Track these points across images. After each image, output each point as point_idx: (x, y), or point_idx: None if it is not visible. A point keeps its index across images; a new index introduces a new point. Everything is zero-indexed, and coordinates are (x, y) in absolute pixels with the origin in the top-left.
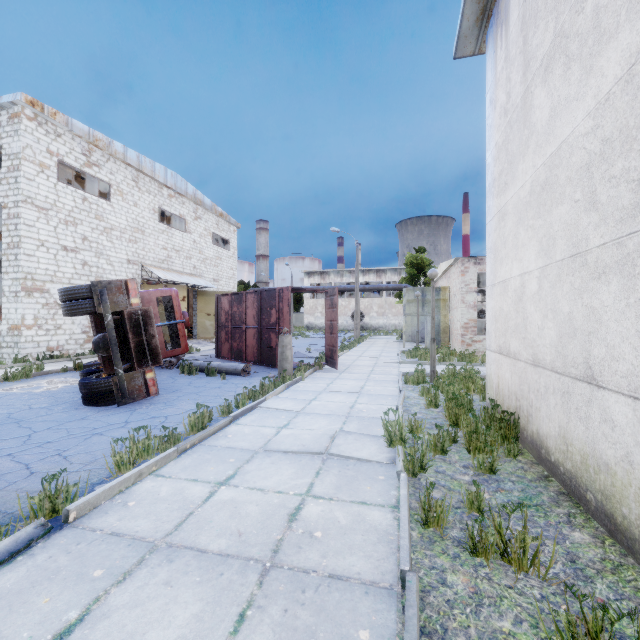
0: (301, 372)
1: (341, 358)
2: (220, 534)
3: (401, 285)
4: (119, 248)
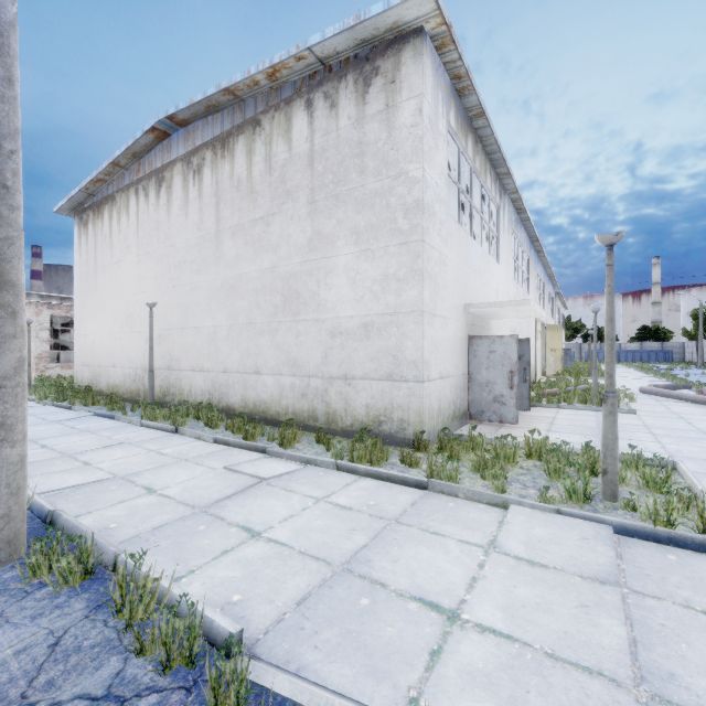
0: None
1: None
2: None
3: None
4: None
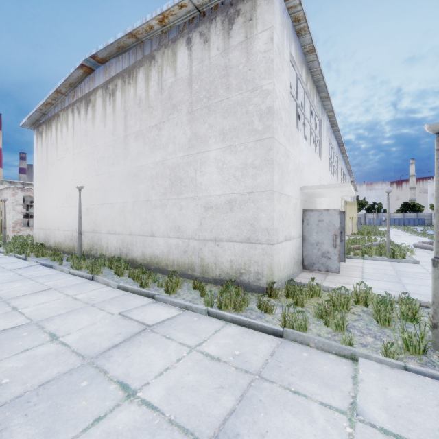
0: None
1: None
2: None
3: None
4: None
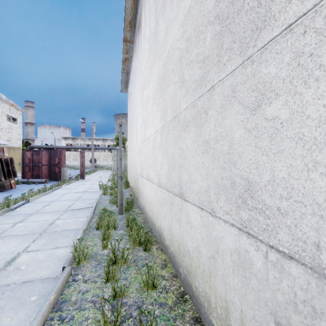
0: (71, 180)
1: (86, 177)
2: (66, 199)
3: (113, 147)
4: None
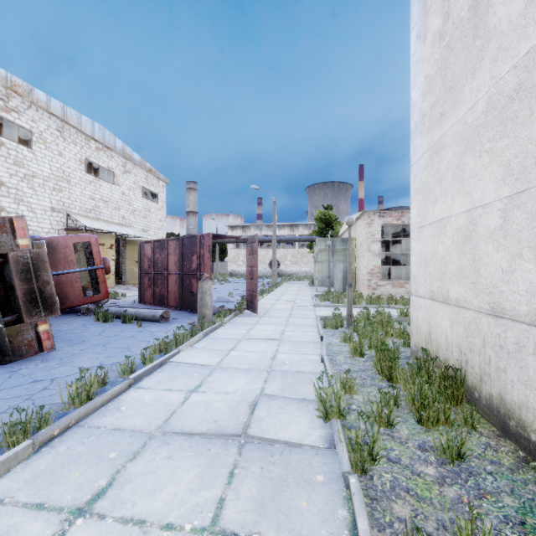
0: (221, 318)
1: (261, 302)
2: None
3: (312, 237)
4: (42, 196)
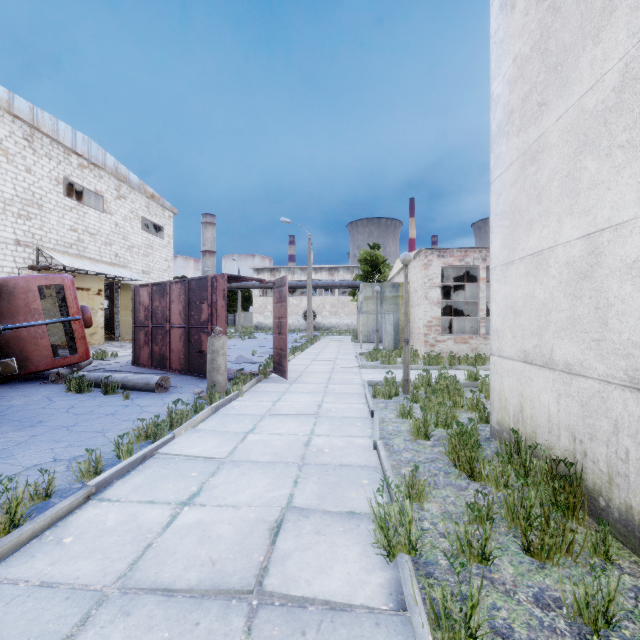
0: (238, 386)
1: (292, 362)
2: None
3: (355, 282)
4: (2, 224)
